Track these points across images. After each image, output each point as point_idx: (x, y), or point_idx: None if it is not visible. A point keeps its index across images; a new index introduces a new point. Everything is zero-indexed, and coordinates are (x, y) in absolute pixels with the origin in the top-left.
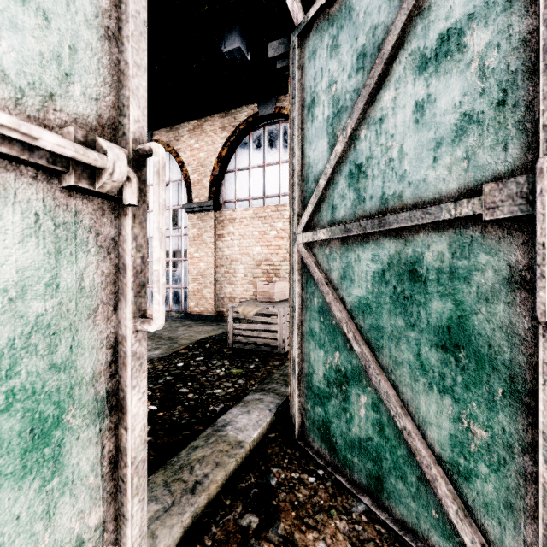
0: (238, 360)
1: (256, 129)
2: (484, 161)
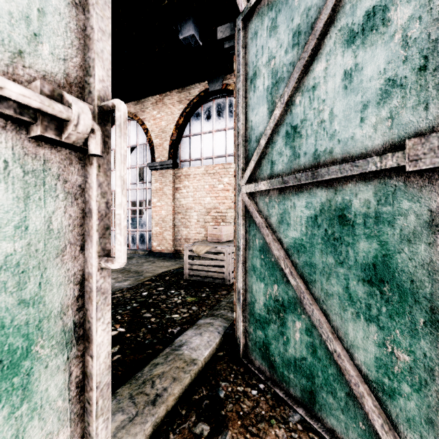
0: (192, 290)
1: (207, 102)
2: (406, 119)
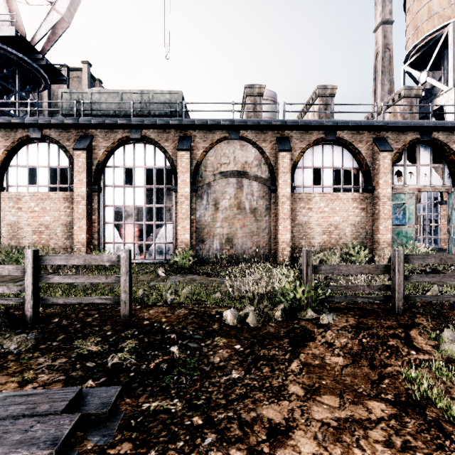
0: None
1: None
2: None
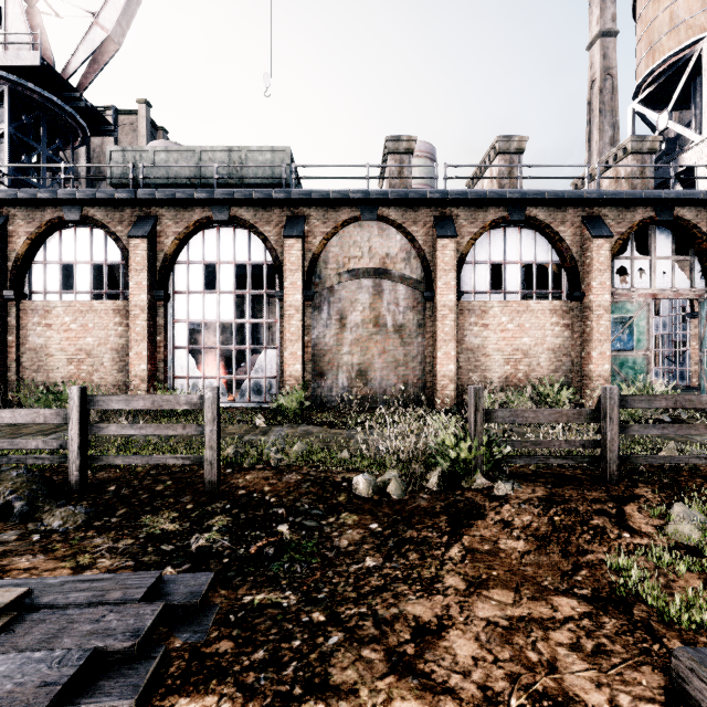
0: None
1: None
2: None
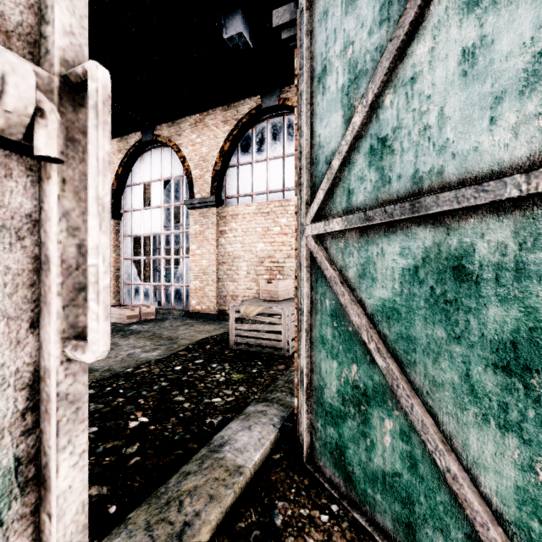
0: (240, 363)
1: (259, 122)
2: None
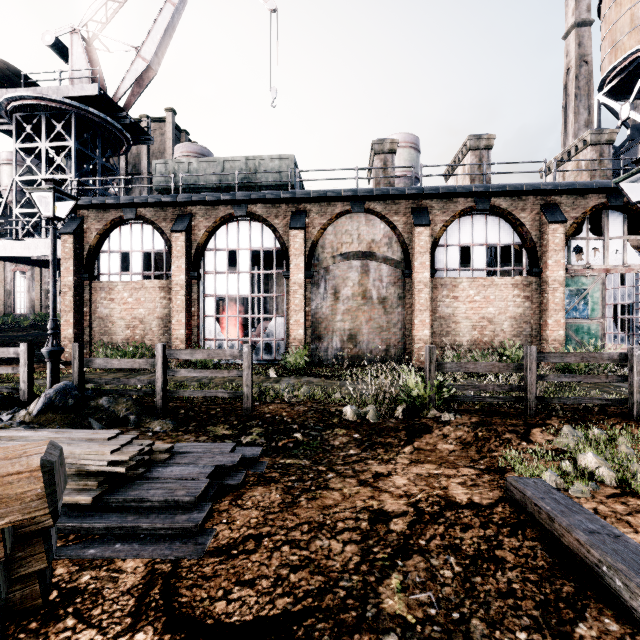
0: None
1: None
2: None
